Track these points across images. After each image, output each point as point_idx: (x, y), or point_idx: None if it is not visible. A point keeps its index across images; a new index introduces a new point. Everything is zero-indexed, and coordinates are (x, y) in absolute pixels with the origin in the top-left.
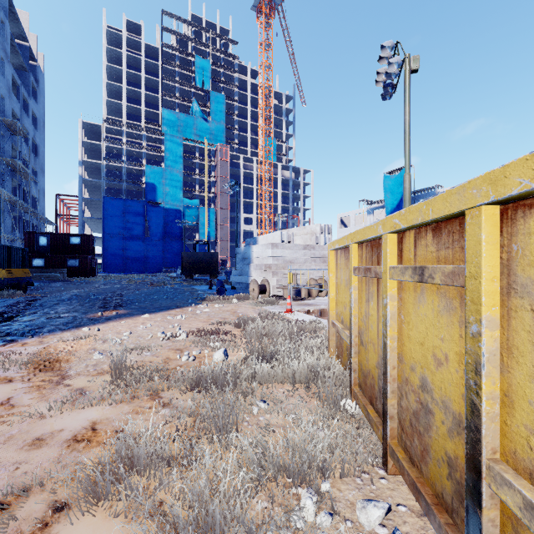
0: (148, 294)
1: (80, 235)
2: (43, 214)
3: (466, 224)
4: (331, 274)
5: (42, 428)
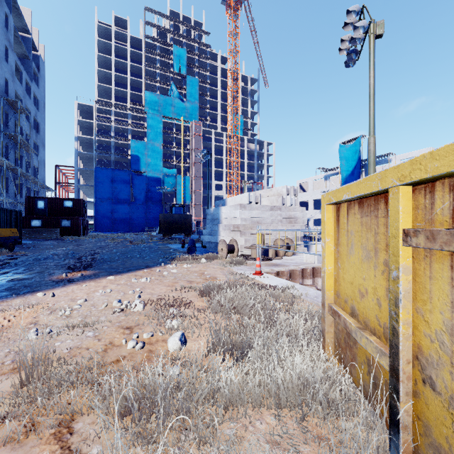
0: (123, 252)
1: (72, 199)
2: (44, 181)
3: None
4: (328, 238)
5: None
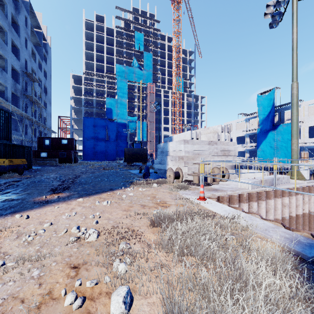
0: (96, 176)
1: (67, 138)
2: (50, 127)
3: None
4: None
5: None
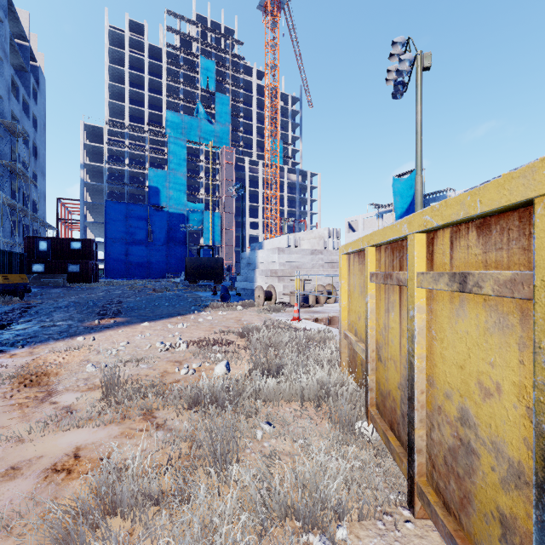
0: (149, 300)
1: (81, 240)
2: (44, 218)
3: (536, 216)
4: (343, 280)
5: (20, 454)
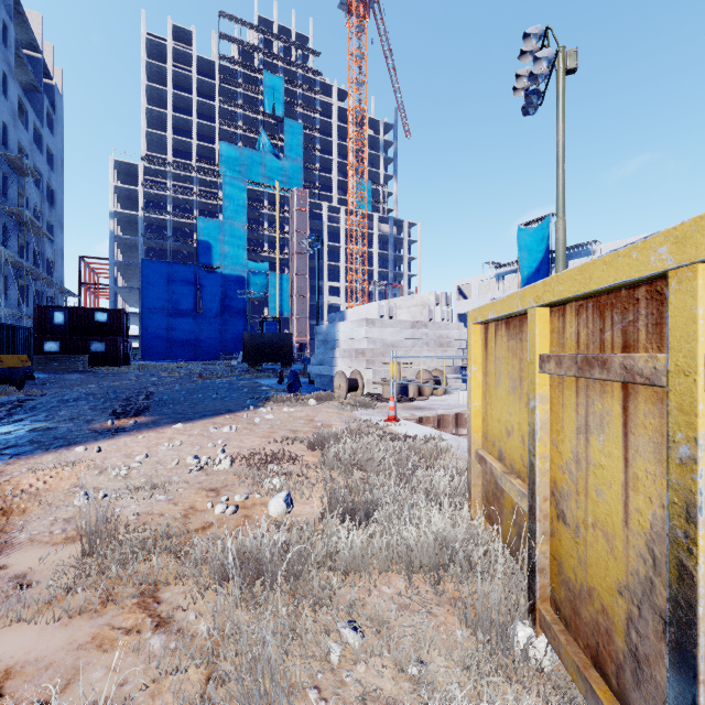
0: (190, 391)
1: (108, 310)
2: (62, 282)
3: None
4: (475, 366)
5: None
